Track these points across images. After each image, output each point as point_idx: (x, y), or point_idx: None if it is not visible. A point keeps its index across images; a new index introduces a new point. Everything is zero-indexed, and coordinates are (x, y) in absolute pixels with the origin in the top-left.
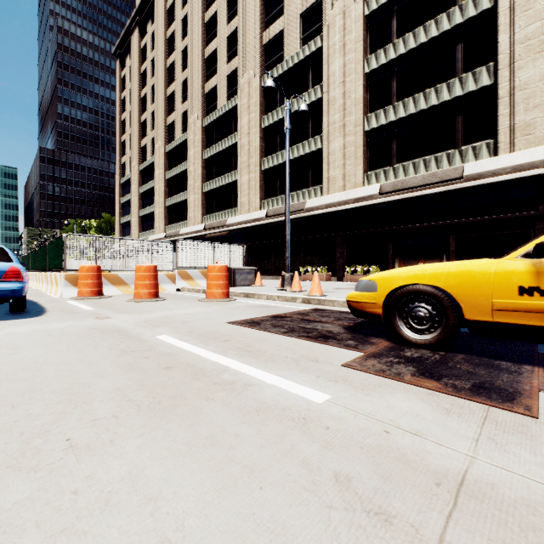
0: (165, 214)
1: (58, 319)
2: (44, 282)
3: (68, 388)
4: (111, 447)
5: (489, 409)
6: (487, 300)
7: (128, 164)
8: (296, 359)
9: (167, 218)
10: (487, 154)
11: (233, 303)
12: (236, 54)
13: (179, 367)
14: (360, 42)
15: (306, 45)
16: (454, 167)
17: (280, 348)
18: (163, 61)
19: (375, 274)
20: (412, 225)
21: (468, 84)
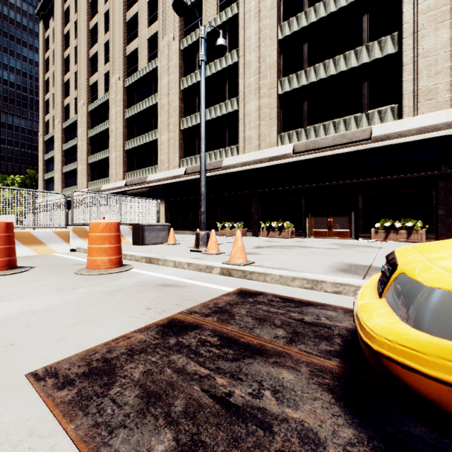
0: (87, 171)
1: None
2: None
3: None
4: None
5: None
6: None
7: (52, 122)
8: None
9: (90, 175)
10: (392, 117)
11: (119, 278)
12: (157, 19)
13: None
14: (274, 9)
15: (223, 11)
16: (362, 128)
17: None
18: (86, 23)
19: (450, 257)
20: (323, 183)
21: (374, 52)
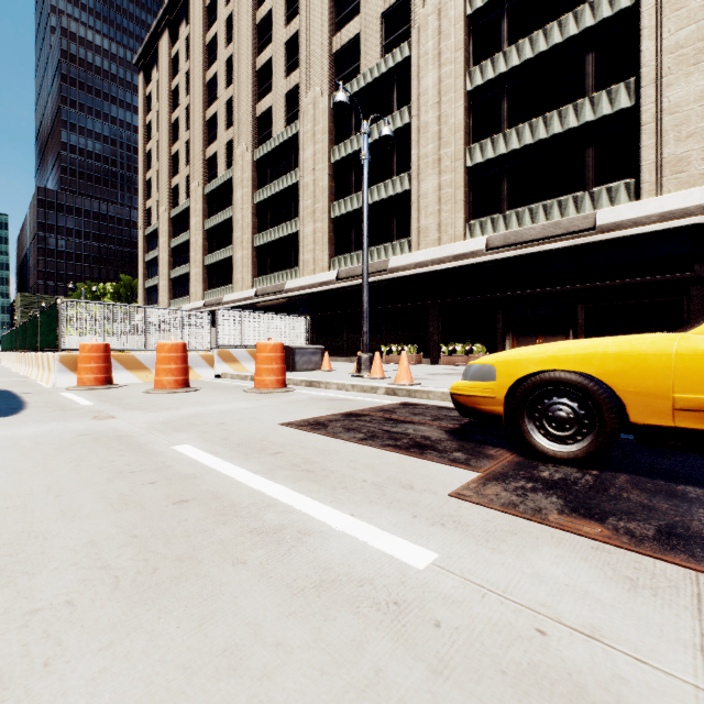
0: (203, 276)
1: (38, 419)
2: (34, 366)
3: (8, 544)
4: (42, 679)
5: (698, 578)
6: (665, 395)
7: (155, 210)
8: (379, 484)
9: (207, 282)
10: (626, 197)
11: (291, 395)
12: (298, 66)
13: (199, 500)
14: (461, 51)
15: (389, 54)
16: (583, 214)
17: (356, 465)
18: (201, 74)
19: (491, 355)
20: (529, 291)
21: (602, 106)
